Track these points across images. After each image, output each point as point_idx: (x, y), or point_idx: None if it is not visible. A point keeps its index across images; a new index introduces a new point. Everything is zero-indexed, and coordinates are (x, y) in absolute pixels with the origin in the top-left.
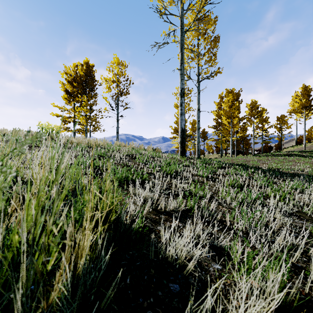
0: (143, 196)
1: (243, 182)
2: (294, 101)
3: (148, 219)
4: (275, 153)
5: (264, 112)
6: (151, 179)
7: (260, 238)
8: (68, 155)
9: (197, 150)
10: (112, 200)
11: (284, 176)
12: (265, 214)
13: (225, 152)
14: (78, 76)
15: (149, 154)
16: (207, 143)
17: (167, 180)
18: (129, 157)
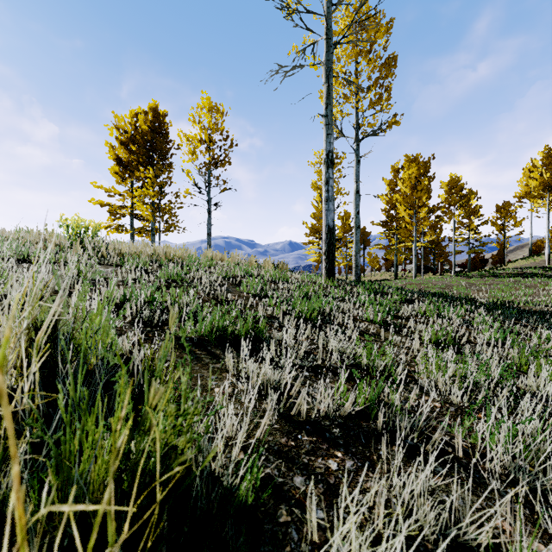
0: (257, 378)
1: (456, 332)
2: (526, 178)
3: (271, 452)
4: (496, 271)
5: (473, 197)
6: (274, 334)
7: (548, 499)
8: (57, 298)
9: (354, 266)
10: (173, 421)
11: (530, 319)
12: (546, 430)
13: (402, 269)
14: (140, 132)
15: (267, 276)
16: (370, 252)
17: (305, 334)
18: (229, 283)
